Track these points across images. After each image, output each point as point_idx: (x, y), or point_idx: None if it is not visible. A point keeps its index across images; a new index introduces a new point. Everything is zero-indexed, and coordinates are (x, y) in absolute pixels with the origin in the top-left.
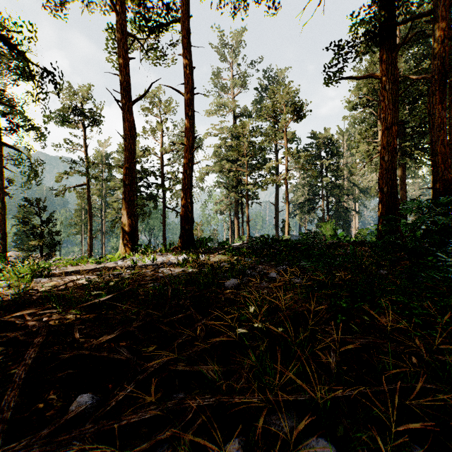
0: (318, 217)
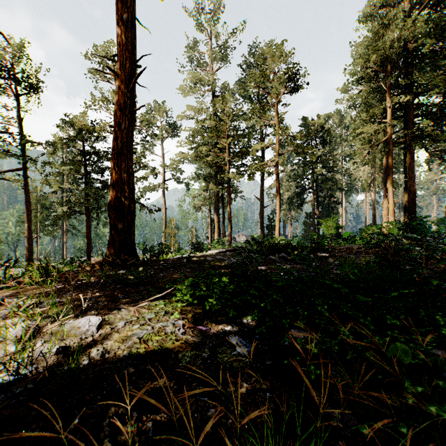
0: (306, 214)
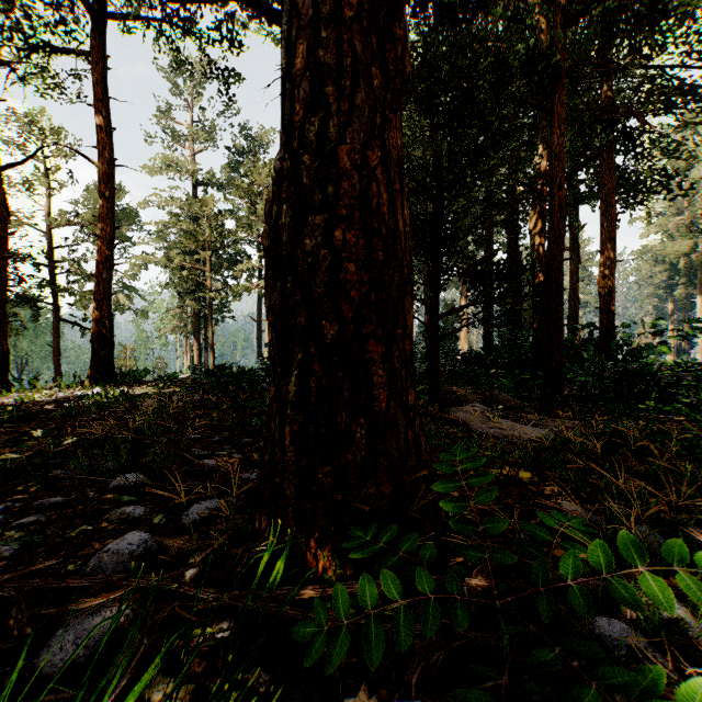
0: None
